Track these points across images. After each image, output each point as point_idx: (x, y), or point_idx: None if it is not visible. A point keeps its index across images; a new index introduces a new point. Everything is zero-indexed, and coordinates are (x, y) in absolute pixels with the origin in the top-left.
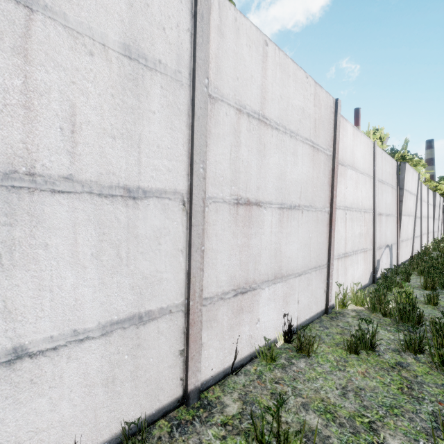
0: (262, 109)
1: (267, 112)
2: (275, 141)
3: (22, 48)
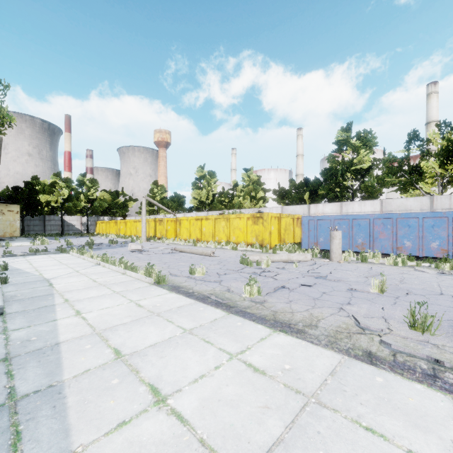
0: (450, 207)
1: (452, 207)
2: None
3: None
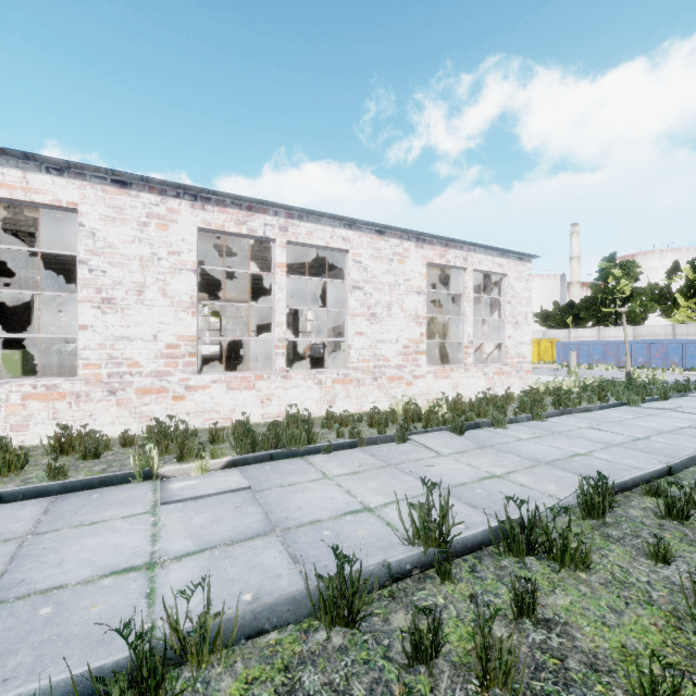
0: (687, 334)
1: (689, 333)
2: (692, 337)
3: (657, 338)
